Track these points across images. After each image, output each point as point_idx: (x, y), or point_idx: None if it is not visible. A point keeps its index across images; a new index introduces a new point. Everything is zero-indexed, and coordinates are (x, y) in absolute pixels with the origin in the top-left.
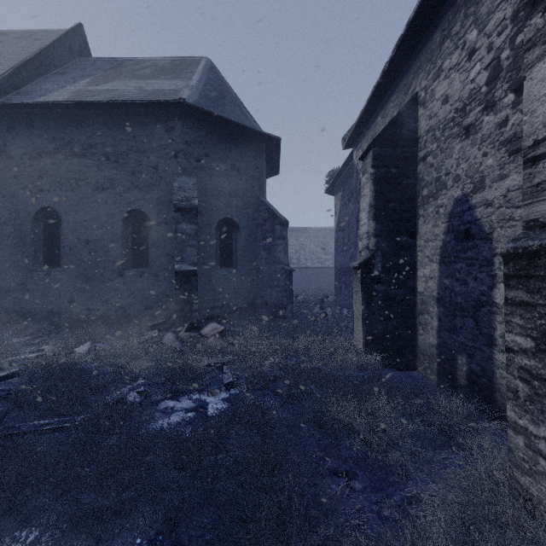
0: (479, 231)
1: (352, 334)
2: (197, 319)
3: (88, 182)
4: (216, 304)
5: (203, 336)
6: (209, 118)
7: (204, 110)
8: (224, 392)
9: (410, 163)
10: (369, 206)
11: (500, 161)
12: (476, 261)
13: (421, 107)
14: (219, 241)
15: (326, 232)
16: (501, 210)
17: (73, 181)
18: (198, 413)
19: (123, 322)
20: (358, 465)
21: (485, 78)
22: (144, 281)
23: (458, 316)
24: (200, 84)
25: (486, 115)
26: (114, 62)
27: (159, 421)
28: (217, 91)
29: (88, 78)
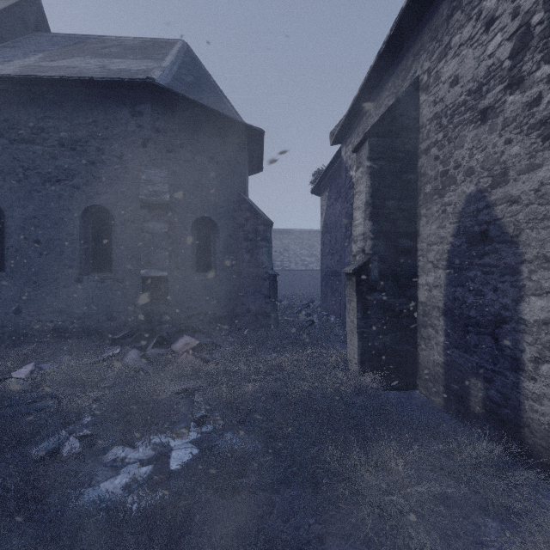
0: (501, 233)
1: (342, 345)
2: (168, 332)
3: (38, 172)
4: (191, 313)
5: (174, 352)
6: (183, 103)
7: (177, 93)
8: (194, 431)
9: (411, 156)
10: (365, 204)
11: (530, 148)
12: (496, 268)
13: (422, 93)
14: (195, 242)
15: (310, 234)
16: (531, 207)
17: (20, 170)
18: (157, 464)
19: (81, 335)
20: (369, 546)
21: (508, 51)
22: (107, 288)
23: (471, 332)
24: (173, 67)
25: (510, 94)
26: (76, 39)
27: (102, 482)
28: (194, 76)
29: (42, 54)
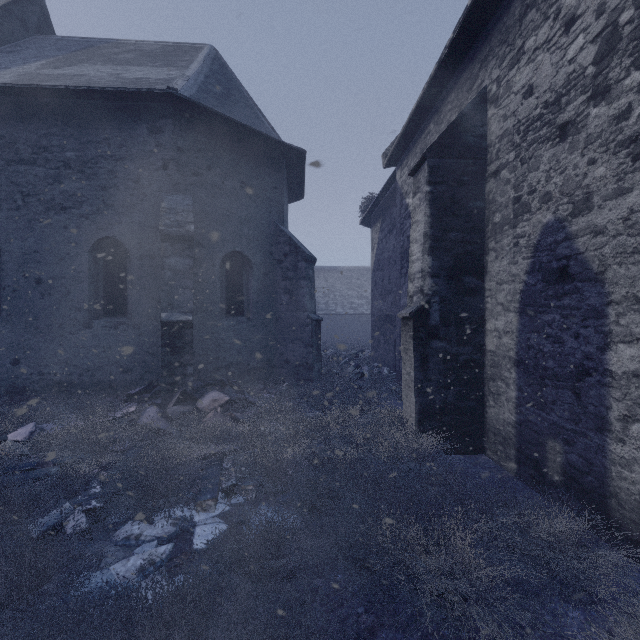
0: (583, 270)
1: (396, 401)
2: (192, 386)
3: (40, 199)
4: (220, 365)
5: (200, 410)
6: (211, 118)
7: (203, 106)
8: (222, 503)
9: (477, 180)
10: (424, 236)
11: (617, 170)
12: (577, 311)
13: (491, 106)
14: (225, 281)
15: (359, 272)
16: (619, 239)
17: (19, 196)
18: (178, 542)
19: (90, 390)
20: None
21: (591, 55)
22: (121, 335)
23: (549, 386)
24: (199, 76)
25: (594, 106)
26: (85, 43)
27: (112, 564)
28: (224, 87)
29: (44, 60)
